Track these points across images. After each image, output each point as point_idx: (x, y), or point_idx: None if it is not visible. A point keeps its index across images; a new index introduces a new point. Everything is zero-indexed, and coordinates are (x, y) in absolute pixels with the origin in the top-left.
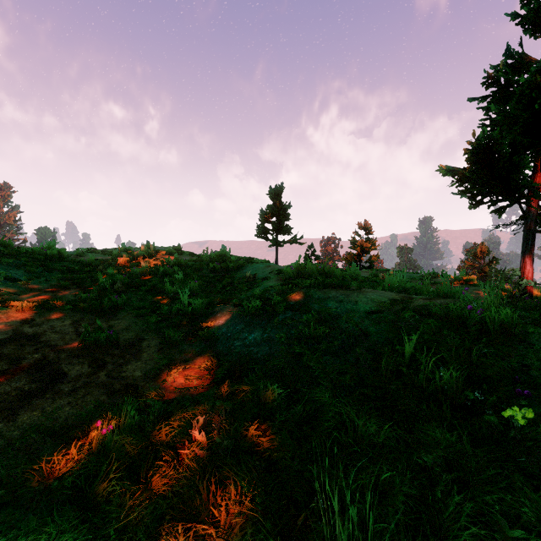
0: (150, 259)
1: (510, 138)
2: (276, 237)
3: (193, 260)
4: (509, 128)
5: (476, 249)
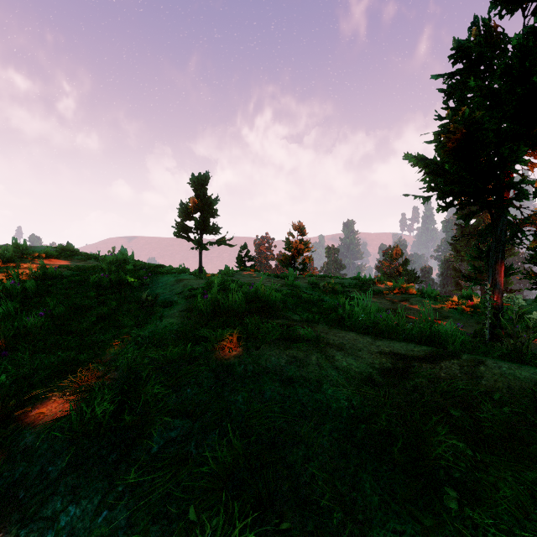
0: (3, 266)
1: (494, 122)
2: (201, 237)
3: (74, 268)
4: (487, 111)
5: (392, 251)
